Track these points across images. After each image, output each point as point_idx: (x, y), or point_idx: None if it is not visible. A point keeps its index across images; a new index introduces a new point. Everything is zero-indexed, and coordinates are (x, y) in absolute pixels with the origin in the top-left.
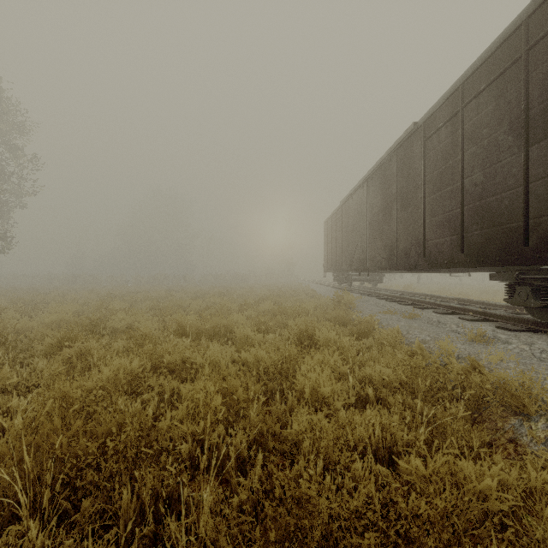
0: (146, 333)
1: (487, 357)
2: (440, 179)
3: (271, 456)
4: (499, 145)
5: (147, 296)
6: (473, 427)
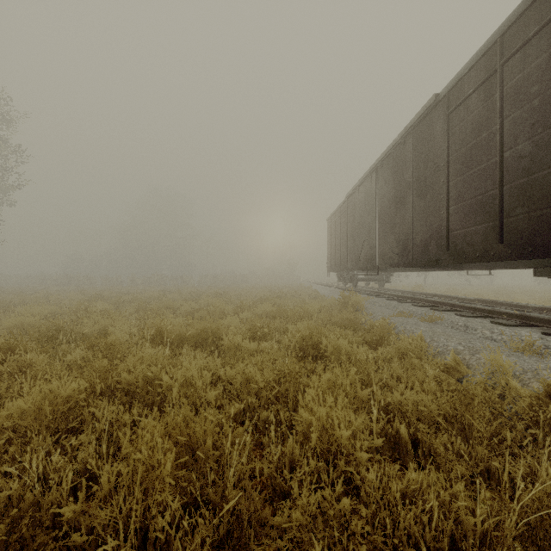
0: (111, 342)
1: None
2: (469, 156)
3: None
4: None
5: (136, 297)
6: None
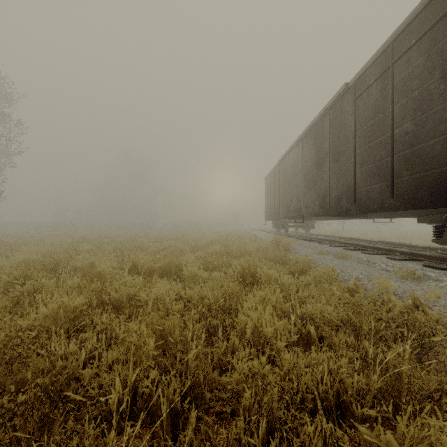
0: (100, 271)
1: (423, 294)
2: (370, 132)
3: (205, 417)
4: (431, 94)
5: (113, 240)
6: (429, 374)
